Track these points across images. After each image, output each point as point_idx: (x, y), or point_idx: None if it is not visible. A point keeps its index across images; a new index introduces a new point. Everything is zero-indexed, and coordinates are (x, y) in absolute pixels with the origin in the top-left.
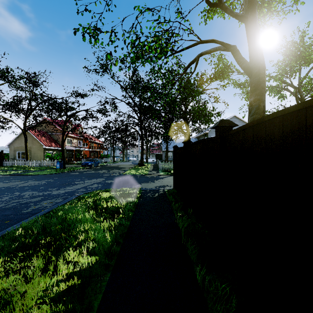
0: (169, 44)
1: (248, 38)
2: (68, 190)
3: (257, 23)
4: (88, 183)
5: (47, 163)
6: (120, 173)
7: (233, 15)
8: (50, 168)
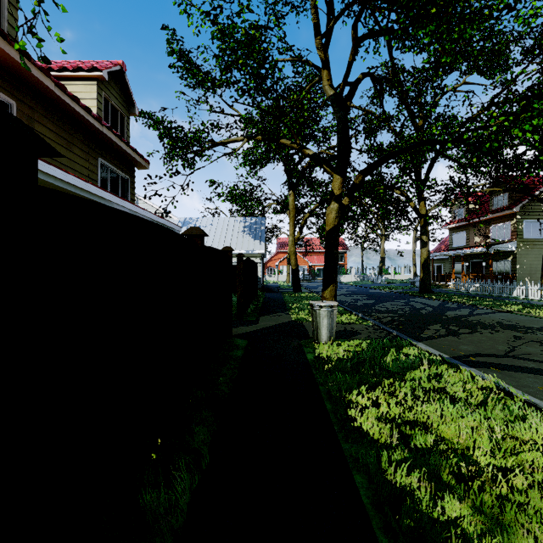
0: None
1: None
2: None
3: None
4: None
5: None
6: None
7: None
8: None
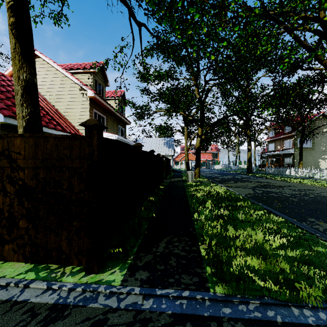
0: None
1: None
2: None
3: None
4: None
5: None
6: None
7: None
8: None
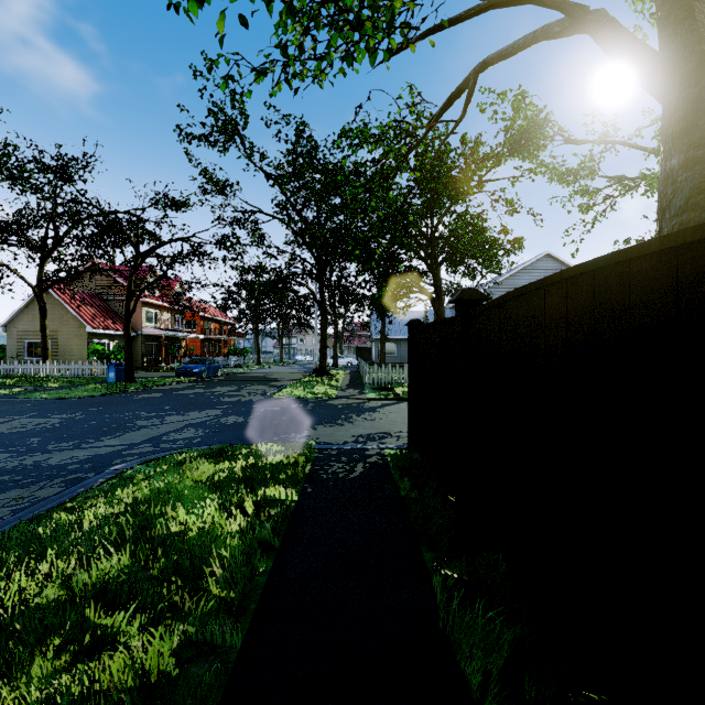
0: None
1: None
2: (101, 451)
3: None
4: (170, 426)
5: (93, 368)
6: (265, 396)
7: None
8: (99, 381)
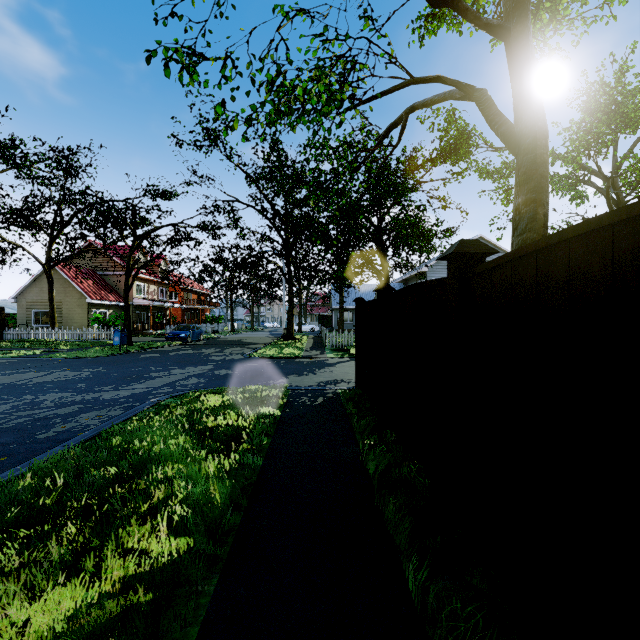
0: (346, 86)
1: (511, 73)
2: (136, 391)
3: (531, 41)
4: (177, 376)
5: (95, 333)
6: (244, 355)
7: (480, 25)
8: (101, 344)
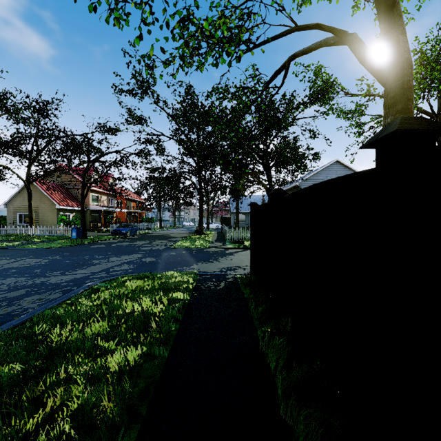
0: (244, 29)
1: (380, 17)
2: (77, 276)
3: None
4: (113, 263)
5: (61, 230)
6: (166, 246)
7: None
8: (65, 238)
